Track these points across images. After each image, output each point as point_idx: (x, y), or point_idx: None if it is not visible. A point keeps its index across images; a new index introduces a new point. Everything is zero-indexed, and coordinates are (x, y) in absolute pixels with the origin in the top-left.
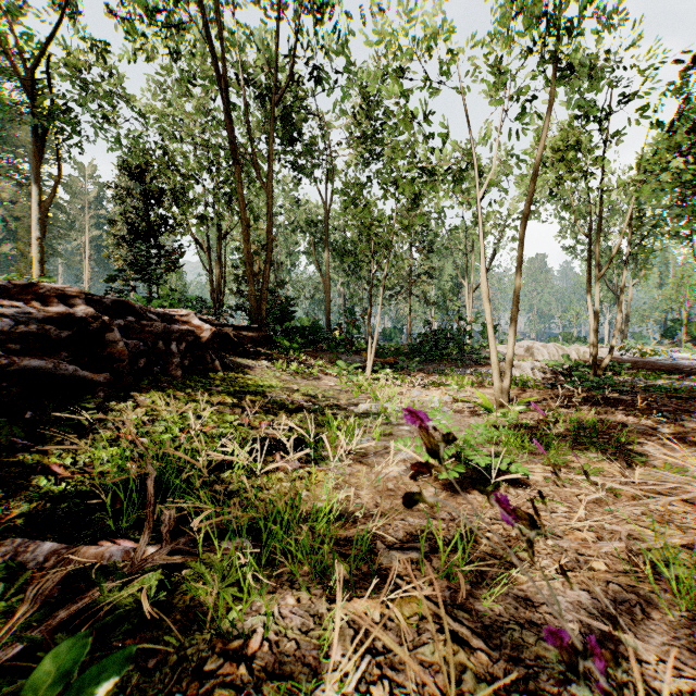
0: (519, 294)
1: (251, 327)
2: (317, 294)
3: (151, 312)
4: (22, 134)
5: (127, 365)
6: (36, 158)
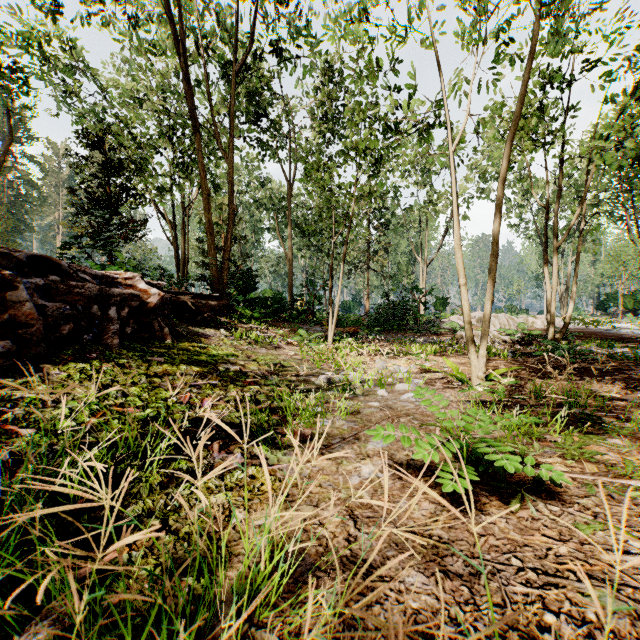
0: (497, 253)
1: (211, 296)
2: (280, 268)
3: (86, 273)
4: None
5: (39, 332)
6: None
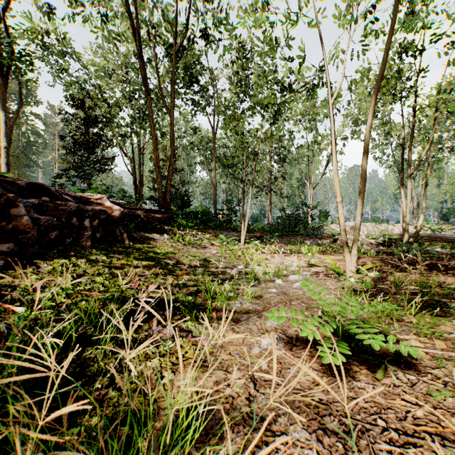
0: (365, 178)
1: (158, 211)
2: (208, 191)
3: (68, 195)
4: (13, 85)
5: (33, 237)
6: (4, 90)
